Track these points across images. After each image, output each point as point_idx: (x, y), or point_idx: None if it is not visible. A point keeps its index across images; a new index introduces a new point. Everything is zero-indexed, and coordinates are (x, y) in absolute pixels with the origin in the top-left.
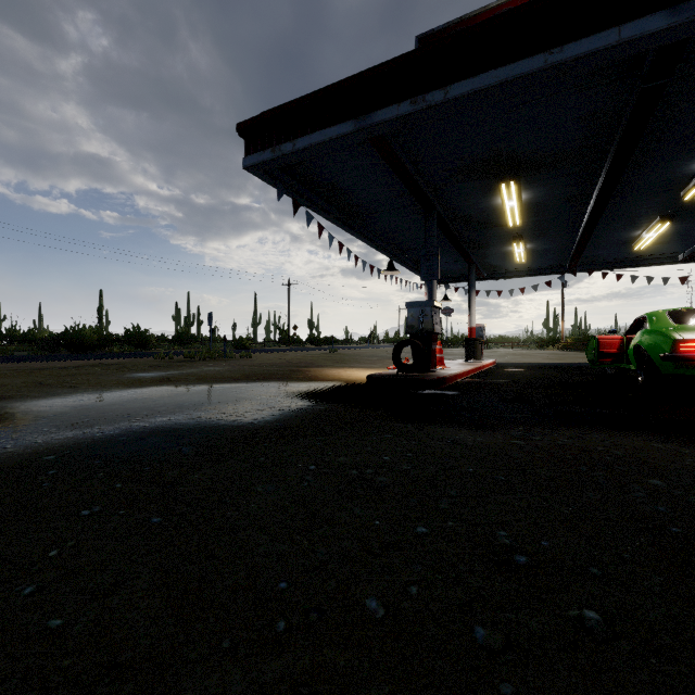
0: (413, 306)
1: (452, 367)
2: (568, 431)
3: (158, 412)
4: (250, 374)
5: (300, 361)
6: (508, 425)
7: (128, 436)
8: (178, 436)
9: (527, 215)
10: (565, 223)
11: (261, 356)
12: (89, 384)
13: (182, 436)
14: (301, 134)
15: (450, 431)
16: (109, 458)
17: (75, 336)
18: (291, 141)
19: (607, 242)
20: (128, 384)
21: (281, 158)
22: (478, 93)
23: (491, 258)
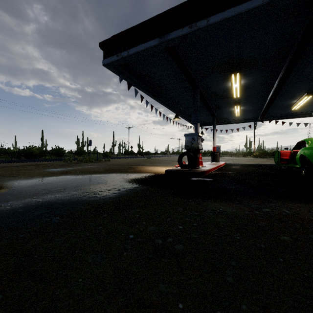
0: (188, 136)
1: (206, 166)
2: (283, 204)
3: (51, 191)
4: (107, 169)
5: (133, 162)
6: (247, 200)
7: (25, 208)
8: (54, 208)
9: (242, 92)
10: (260, 96)
11: (114, 160)
12: (23, 175)
13: (57, 208)
14: (131, 46)
15: (215, 205)
16: (1, 227)
17: (28, 151)
18: (126, 50)
19: (279, 106)
20: (44, 175)
21: (122, 59)
22: (225, 21)
23: (223, 114)
